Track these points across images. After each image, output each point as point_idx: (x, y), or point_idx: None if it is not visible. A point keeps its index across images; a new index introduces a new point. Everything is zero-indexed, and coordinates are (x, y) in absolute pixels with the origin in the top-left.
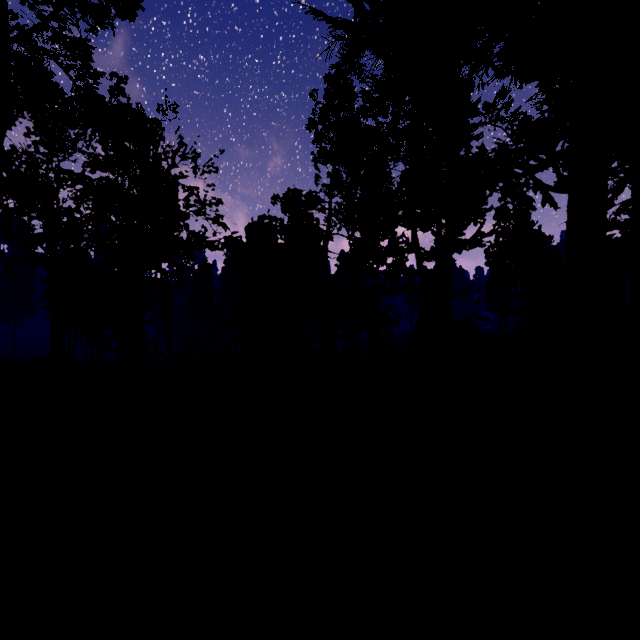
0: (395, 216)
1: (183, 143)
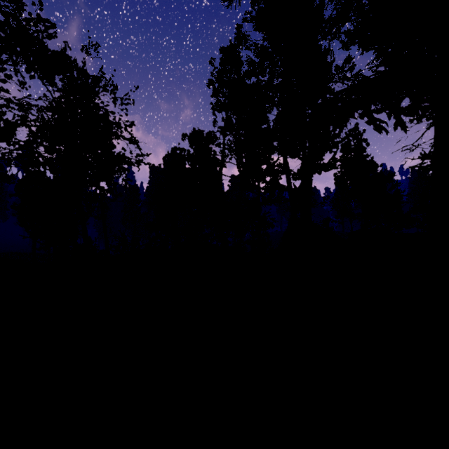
0: (272, 146)
1: (103, 77)
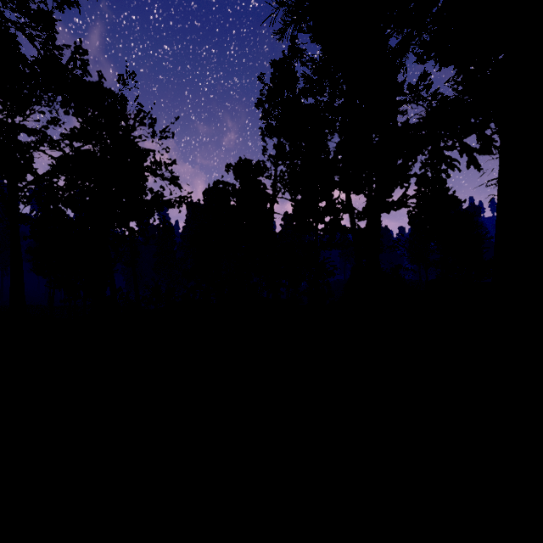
0: (332, 180)
1: (141, 110)
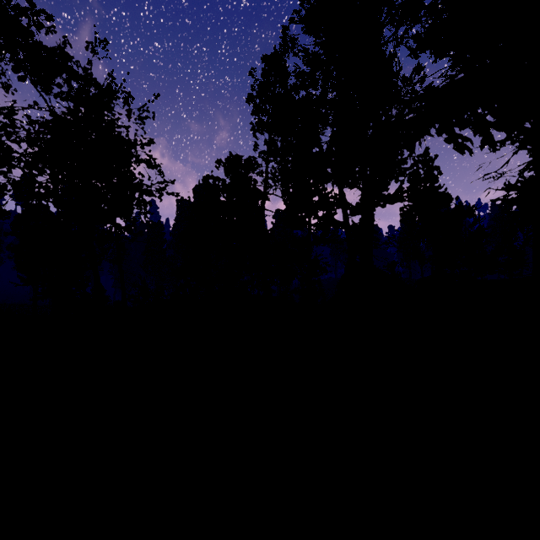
0: (325, 173)
1: (114, 82)
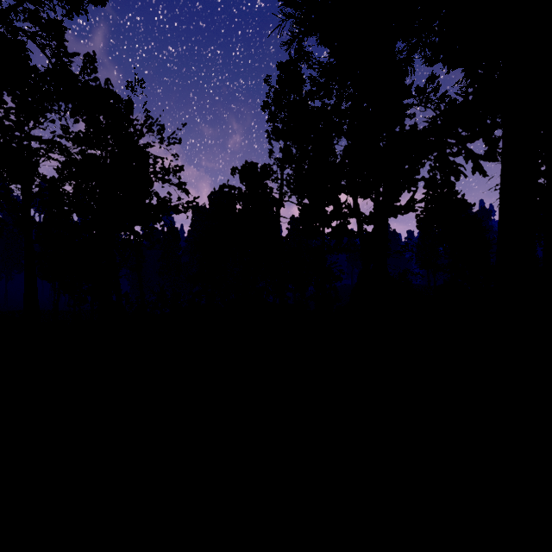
0: (339, 185)
1: (150, 116)
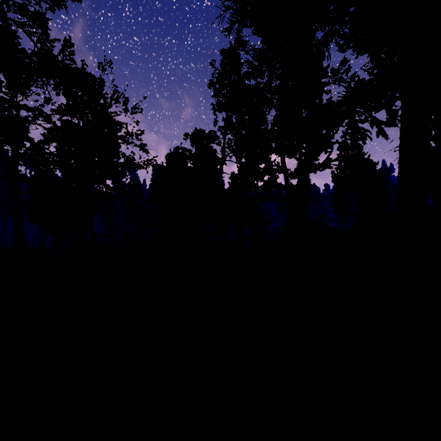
0: (270, 147)
1: (116, 91)
